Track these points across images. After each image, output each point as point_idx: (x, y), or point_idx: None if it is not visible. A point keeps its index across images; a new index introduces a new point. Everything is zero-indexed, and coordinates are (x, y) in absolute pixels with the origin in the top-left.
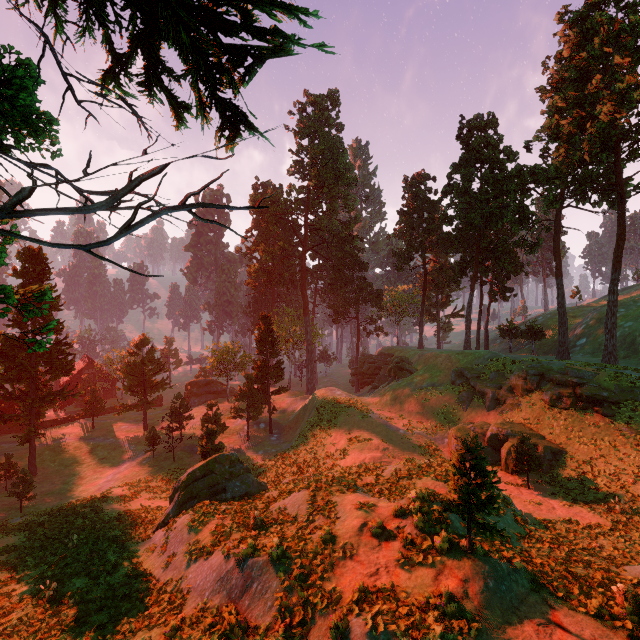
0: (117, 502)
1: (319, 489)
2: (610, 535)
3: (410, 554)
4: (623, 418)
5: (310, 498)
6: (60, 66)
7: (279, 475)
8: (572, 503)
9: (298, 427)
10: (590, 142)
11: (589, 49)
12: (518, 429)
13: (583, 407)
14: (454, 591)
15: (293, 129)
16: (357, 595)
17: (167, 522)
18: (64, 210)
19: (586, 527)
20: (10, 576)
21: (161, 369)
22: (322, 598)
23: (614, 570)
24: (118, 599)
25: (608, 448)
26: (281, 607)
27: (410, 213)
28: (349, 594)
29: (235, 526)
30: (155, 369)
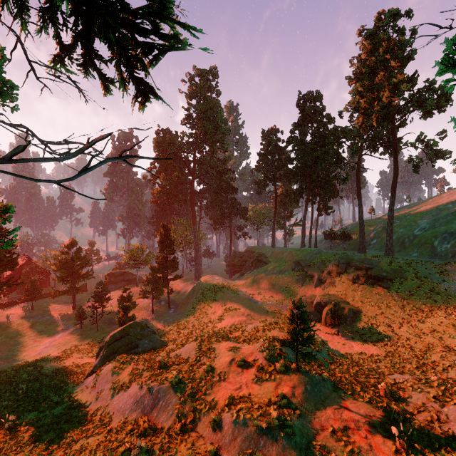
0: (54, 361)
1: (203, 340)
2: (383, 360)
3: (261, 375)
4: (394, 289)
5: (197, 347)
6: (27, 55)
7: (175, 336)
8: (363, 343)
9: (189, 303)
10: (377, 115)
11: (376, 55)
12: (333, 298)
13: (372, 283)
14: (287, 393)
15: (185, 92)
16: (227, 401)
17: (95, 371)
18: (45, 158)
19: (370, 356)
20: None
21: (86, 264)
22: (205, 405)
23: (382, 378)
24: (61, 423)
25: (386, 308)
26: (178, 413)
27: (266, 155)
28: (222, 401)
29: (146, 368)
30: (82, 264)
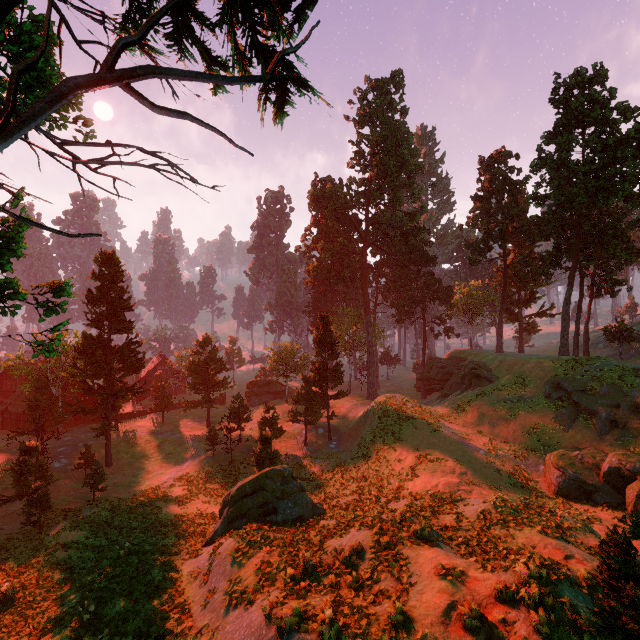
0: (175, 503)
1: (385, 532)
2: None
3: None
4: None
5: (373, 543)
6: None
7: (337, 491)
8: None
9: (358, 435)
10: None
11: None
12: None
13: None
14: None
15: (353, 118)
16: None
17: (214, 540)
18: None
19: None
20: (66, 578)
21: (222, 368)
22: None
23: None
24: (150, 639)
25: None
26: None
27: (487, 198)
28: None
29: (282, 567)
30: (217, 368)
